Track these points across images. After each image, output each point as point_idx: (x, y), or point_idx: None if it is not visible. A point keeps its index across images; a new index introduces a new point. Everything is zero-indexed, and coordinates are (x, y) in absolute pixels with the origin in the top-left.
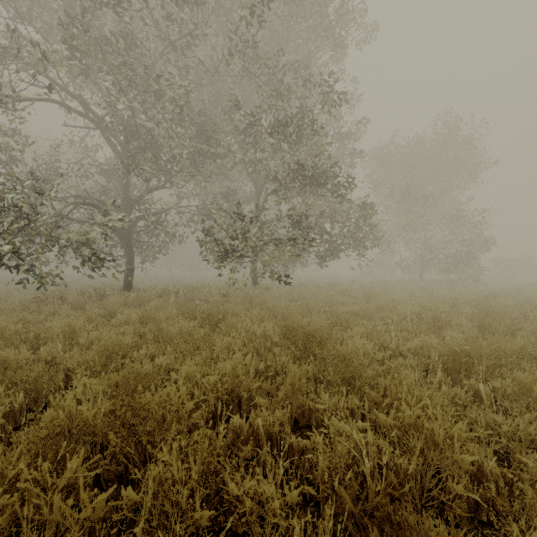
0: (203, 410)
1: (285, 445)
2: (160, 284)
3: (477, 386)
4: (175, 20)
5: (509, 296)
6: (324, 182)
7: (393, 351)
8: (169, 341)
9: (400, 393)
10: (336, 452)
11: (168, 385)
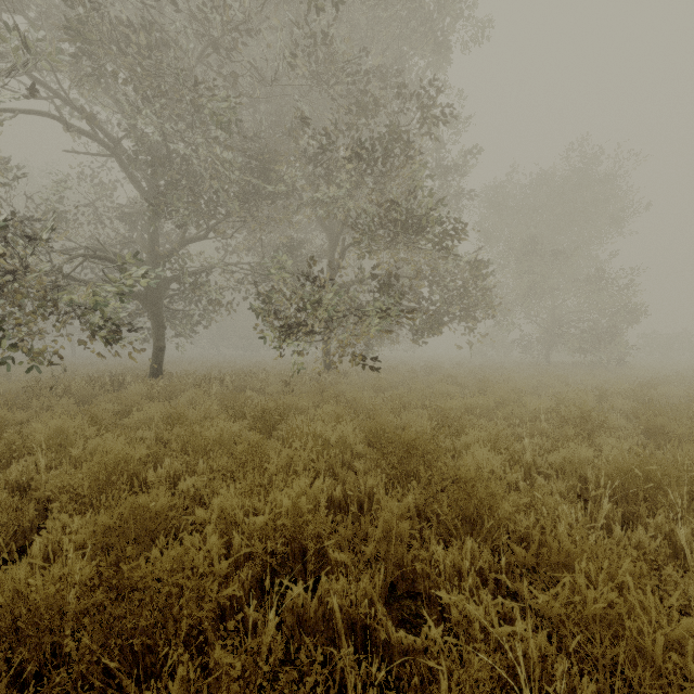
0: (244, 575)
1: (378, 642)
2: (202, 367)
3: (668, 527)
4: (218, 4)
5: (671, 384)
6: (422, 229)
7: (529, 467)
8: (202, 453)
9: (565, 552)
10: (471, 672)
11: (186, 536)
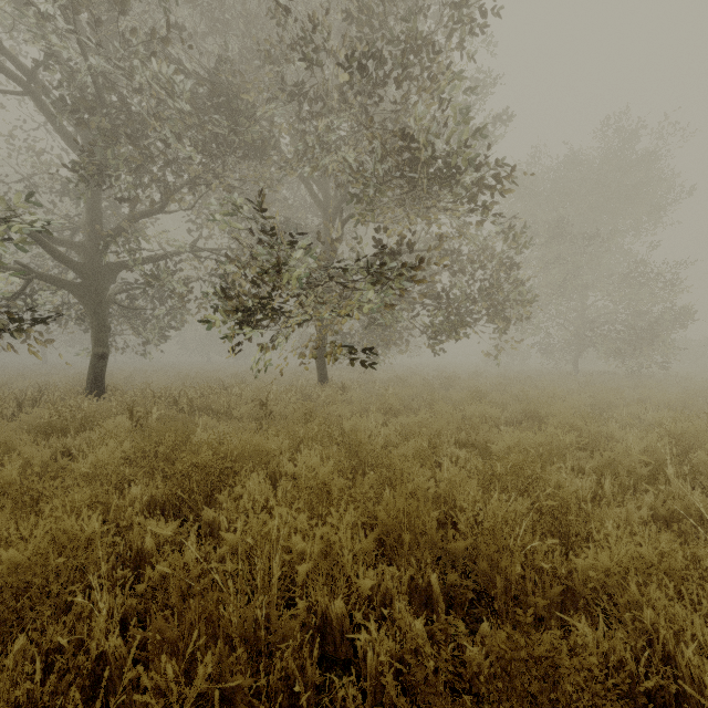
0: None
1: None
2: (177, 378)
3: None
4: None
5: None
6: (451, 187)
7: None
8: None
9: None
10: None
11: None
